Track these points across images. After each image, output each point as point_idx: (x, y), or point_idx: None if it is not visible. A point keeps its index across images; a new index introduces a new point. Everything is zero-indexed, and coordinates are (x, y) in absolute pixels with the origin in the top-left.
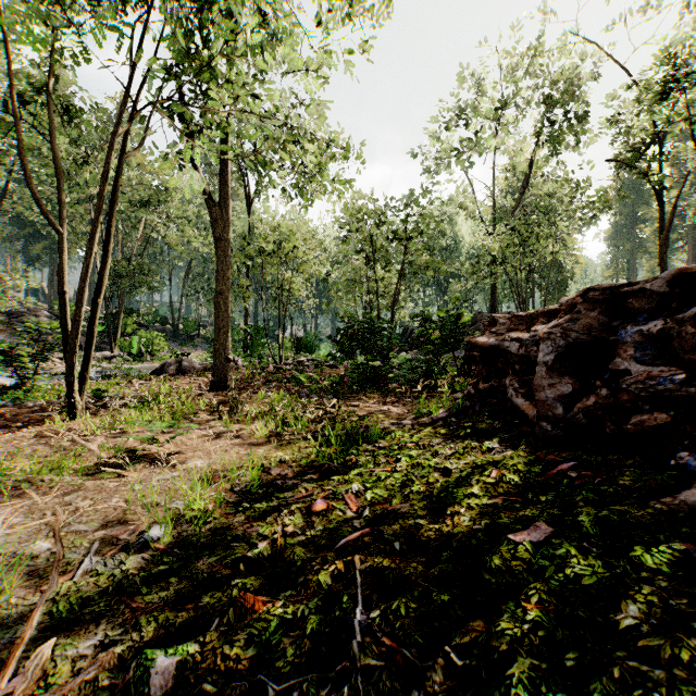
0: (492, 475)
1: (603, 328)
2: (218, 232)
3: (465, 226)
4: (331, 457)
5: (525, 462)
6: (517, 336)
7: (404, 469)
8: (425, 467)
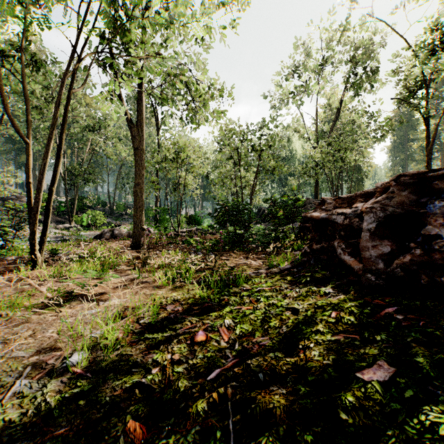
0: (332, 316)
1: (412, 204)
2: (136, 144)
3: (298, 143)
4: (210, 297)
5: (357, 305)
6: (341, 211)
7: (262, 307)
8: (279, 306)
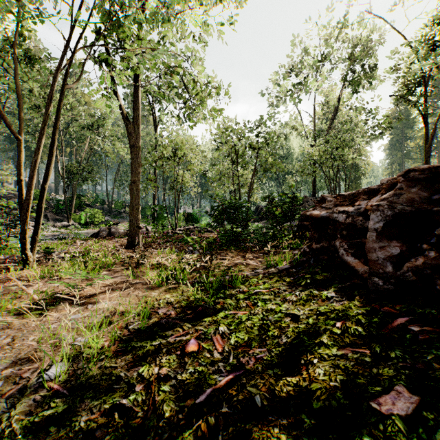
0: (337, 325)
1: (423, 201)
2: (132, 141)
3: (295, 142)
4: (204, 299)
5: (364, 313)
6: (343, 209)
7: (260, 313)
8: (277, 311)
